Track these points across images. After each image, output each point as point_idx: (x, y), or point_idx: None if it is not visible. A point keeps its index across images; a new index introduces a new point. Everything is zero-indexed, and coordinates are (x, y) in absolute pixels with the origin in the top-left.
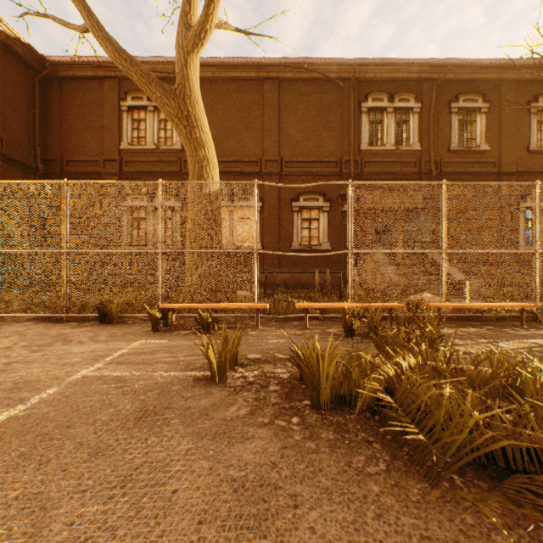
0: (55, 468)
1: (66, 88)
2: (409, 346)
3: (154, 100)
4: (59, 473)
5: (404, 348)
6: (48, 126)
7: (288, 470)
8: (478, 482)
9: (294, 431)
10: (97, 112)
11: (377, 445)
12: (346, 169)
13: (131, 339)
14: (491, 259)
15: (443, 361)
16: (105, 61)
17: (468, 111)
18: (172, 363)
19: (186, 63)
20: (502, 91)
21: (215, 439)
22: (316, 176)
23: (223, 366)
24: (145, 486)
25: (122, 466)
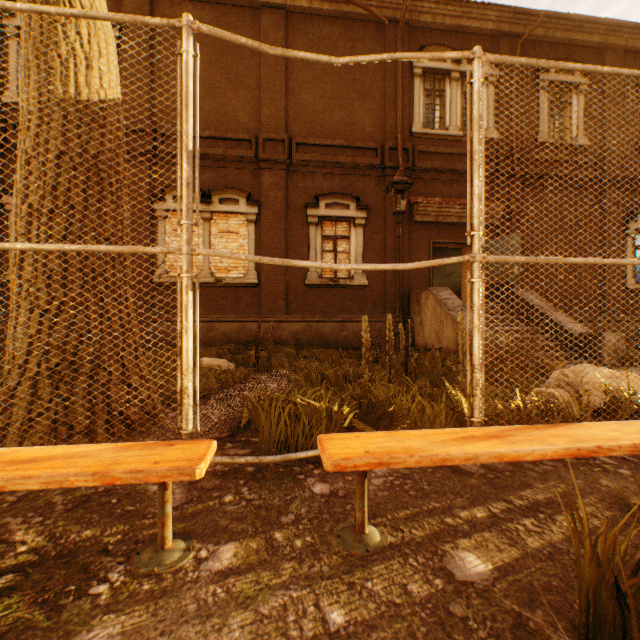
0: None
1: None
2: None
3: None
4: None
5: None
6: None
7: None
8: None
9: None
10: None
11: None
12: (391, 161)
13: None
14: None
15: None
16: None
17: (561, 88)
18: None
19: None
20: (606, 62)
21: None
22: (346, 169)
23: None
24: None
25: None
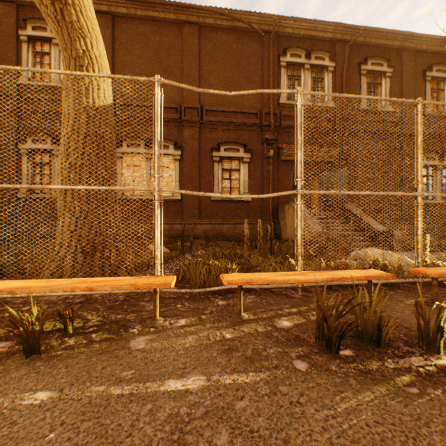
0: None
1: None
2: None
3: None
4: None
5: None
6: None
7: None
8: None
9: None
10: None
11: None
12: (266, 121)
13: None
14: None
15: None
16: None
17: (375, 74)
18: None
19: None
20: (403, 58)
21: None
22: (237, 126)
23: None
24: None
25: None
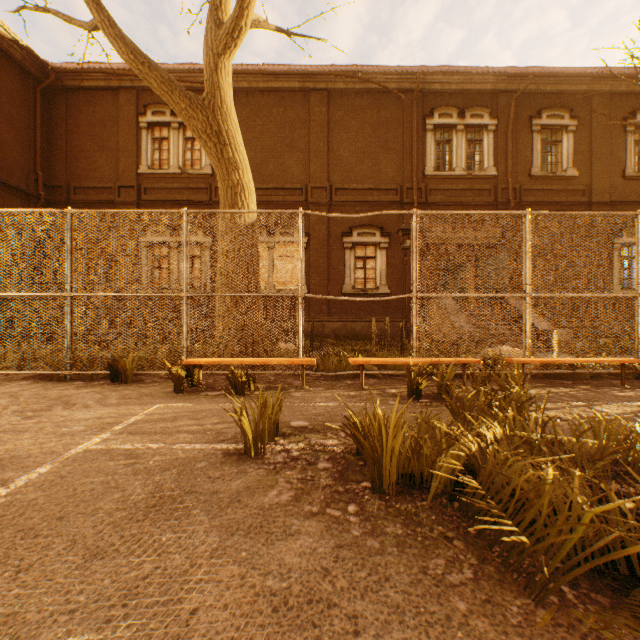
0: (37, 578)
1: (74, 101)
2: (492, 412)
3: (178, 112)
4: (42, 585)
5: (486, 414)
6: (52, 146)
7: (344, 579)
8: (597, 596)
9: (351, 524)
10: (110, 129)
11: (460, 542)
12: (408, 198)
13: (148, 402)
14: (585, 304)
15: (535, 431)
16: (120, 68)
17: (553, 129)
18: (197, 433)
19: (216, 67)
20: (593, 105)
21: (249, 536)
22: (373, 206)
23: (260, 438)
24: (155, 604)
25: (126, 574)
